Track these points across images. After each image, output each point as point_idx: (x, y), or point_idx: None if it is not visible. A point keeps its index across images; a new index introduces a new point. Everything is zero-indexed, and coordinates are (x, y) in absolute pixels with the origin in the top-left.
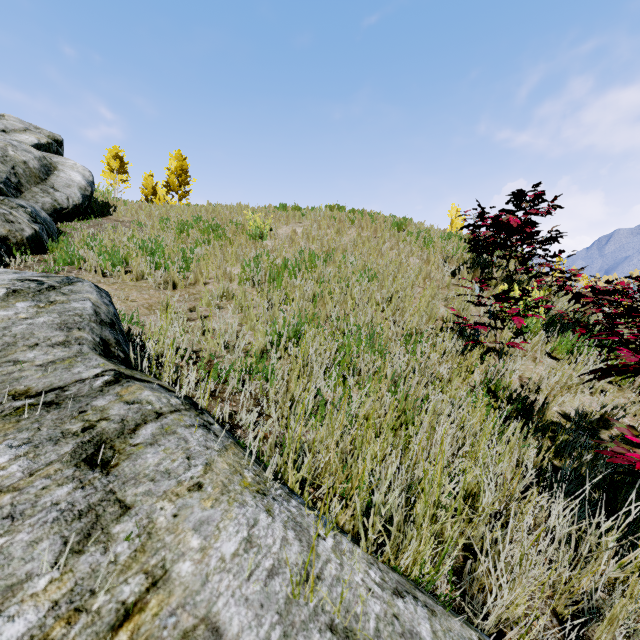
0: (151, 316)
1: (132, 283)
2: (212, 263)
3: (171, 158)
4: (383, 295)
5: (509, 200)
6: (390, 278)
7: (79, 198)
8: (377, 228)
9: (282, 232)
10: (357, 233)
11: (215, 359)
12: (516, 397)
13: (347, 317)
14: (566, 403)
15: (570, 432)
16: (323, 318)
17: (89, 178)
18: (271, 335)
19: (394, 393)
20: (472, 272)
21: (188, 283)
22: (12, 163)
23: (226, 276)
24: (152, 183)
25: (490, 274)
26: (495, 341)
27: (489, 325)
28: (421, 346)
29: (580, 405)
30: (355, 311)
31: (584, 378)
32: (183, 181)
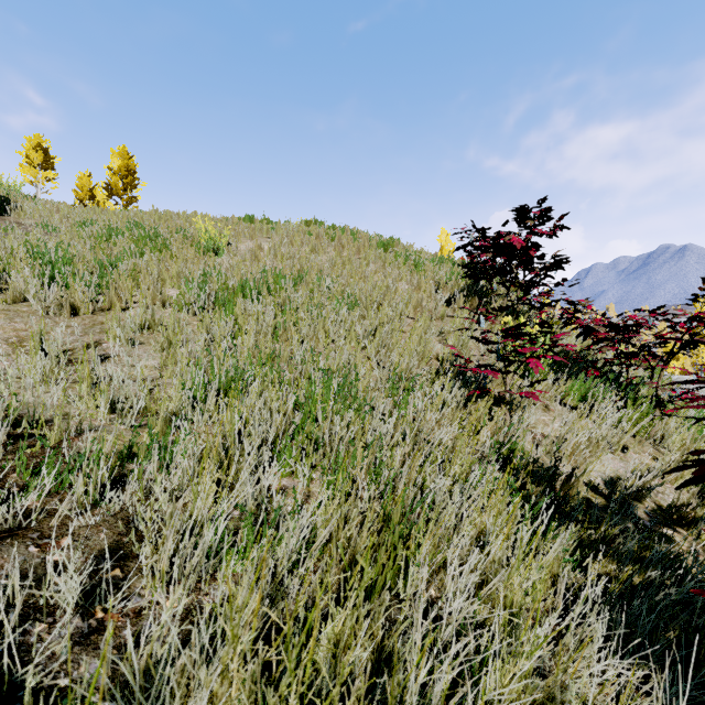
0: (11, 357)
1: (3, 306)
2: (142, 282)
3: (113, 155)
4: (366, 327)
5: (506, 221)
6: (374, 306)
7: None
8: (360, 247)
9: (244, 247)
10: (337, 252)
11: (64, 441)
12: (544, 476)
13: (316, 357)
14: (591, 468)
15: (603, 511)
16: (285, 358)
17: None
18: (192, 389)
19: (376, 477)
20: (469, 301)
21: (99, 308)
22: None
23: (158, 299)
24: (89, 185)
25: (489, 304)
26: (506, 390)
27: (499, 369)
28: (413, 396)
29: (604, 468)
30: (329, 348)
31: (608, 434)
32: (129, 184)
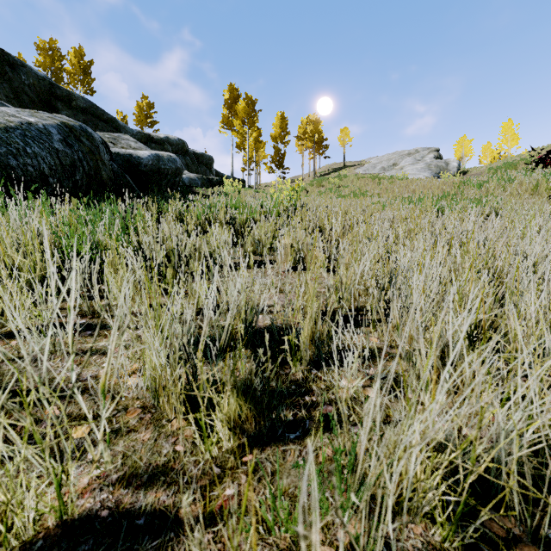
0: None
1: None
2: None
3: (502, 127)
4: None
5: None
6: None
7: (457, 171)
8: None
9: None
10: None
11: None
12: None
13: None
14: None
15: None
16: None
17: (459, 163)
18: None
19: None
20: None
21: None
22: (439, 167)
23: None
24: (488, 148)
25: None
26: None
27: None
28: None
29: None
30: None
31: None
32: (512, 139)
